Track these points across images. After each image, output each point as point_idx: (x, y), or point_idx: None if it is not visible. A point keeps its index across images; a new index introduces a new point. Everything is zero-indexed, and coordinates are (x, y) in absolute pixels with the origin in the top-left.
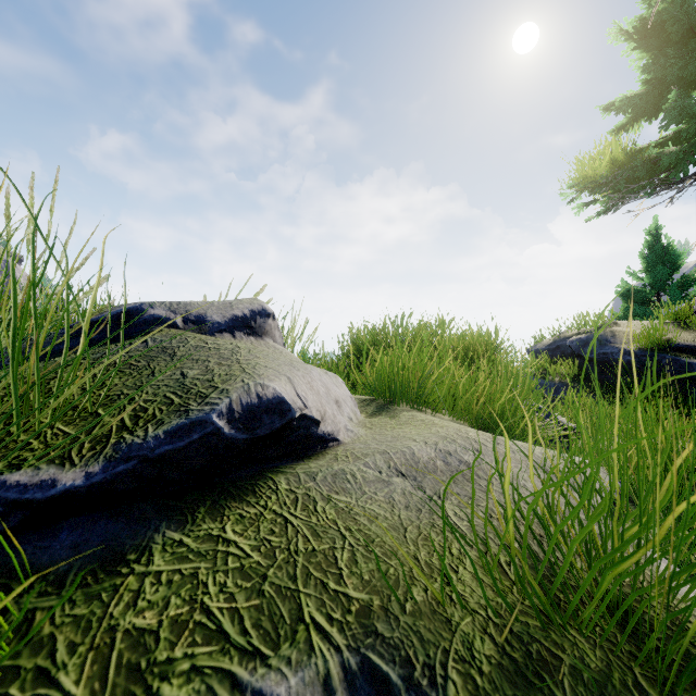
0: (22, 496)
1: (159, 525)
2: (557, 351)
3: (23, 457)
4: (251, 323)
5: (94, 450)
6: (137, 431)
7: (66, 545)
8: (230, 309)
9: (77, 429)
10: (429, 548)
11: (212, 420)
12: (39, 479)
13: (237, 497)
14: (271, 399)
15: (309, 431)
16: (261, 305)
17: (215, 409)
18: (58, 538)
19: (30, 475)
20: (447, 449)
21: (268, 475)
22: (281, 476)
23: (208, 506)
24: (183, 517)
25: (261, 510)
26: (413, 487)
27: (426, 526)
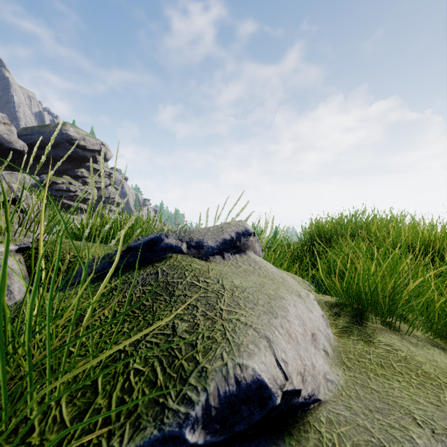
0: None
1: None
2: None
3: None
4: (237, 243)
5: None
6: (115, 435)
7: None
8: (221, 233)
9: (72, 413)
10: None
11: (184, 437)
12: None
13: None
14: (250, 383)
15: (289, 403)
16: (244, 226)
17: (189, 417)
18: None
19: None
20: None
21: None
22: None
23: None
24: None
25: None
26: None
27: None
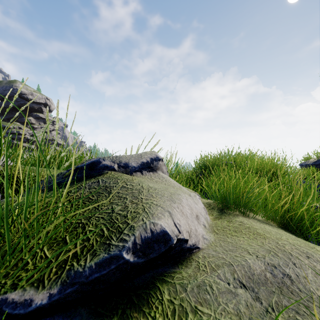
0: (13, 311)
1: None
2: None
3: (21, 277)
4: (151, 165)
5: (56, 274)
6: (81, 260)
7: None
8: (140, 158)
9: (52, 253)
10: None
11: (122, 256)
12: (24, 298)
13: (137, 306)
14: (159, 232)
15: (181, 247)
16: (156, 154)
17: (125, 247)
18: None
19: (20, 295)
20: (272, 263)
21: (156, 284)
22: (164, 287)
23: (119, 315)
24: None
25: None
26: (253, 298)
27: None
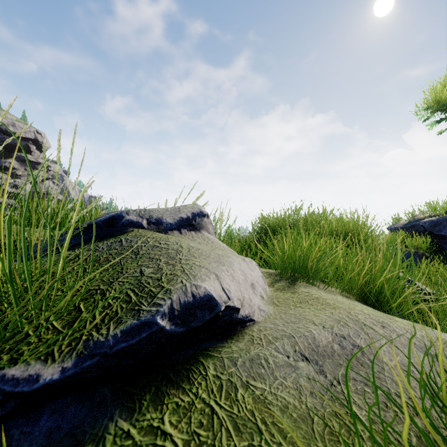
0: (14, 389)
1: (113, 413)
2: (412, 229)
3: (21, 351)
4: (192, 222)
5: (70, 346)
6: (102, 328)
7: (43, 431)
8: (178, 213)
9: (63, 323)
10: (335, 445)
11: (156, 321)
12: (28, 373)
13: (175, 383)
14: (202, 297)
15: (231, 317)
16: (199, 208)
17: (159, 311)
18: (38, 423)
19: (22, 370)
20: (341, 333)
21: (199, 359)
22: (209, 361)
23: (152, 392)
24: (132, 404)
25: (193, 398)
26: (316, 372)
27: (330, 416)
